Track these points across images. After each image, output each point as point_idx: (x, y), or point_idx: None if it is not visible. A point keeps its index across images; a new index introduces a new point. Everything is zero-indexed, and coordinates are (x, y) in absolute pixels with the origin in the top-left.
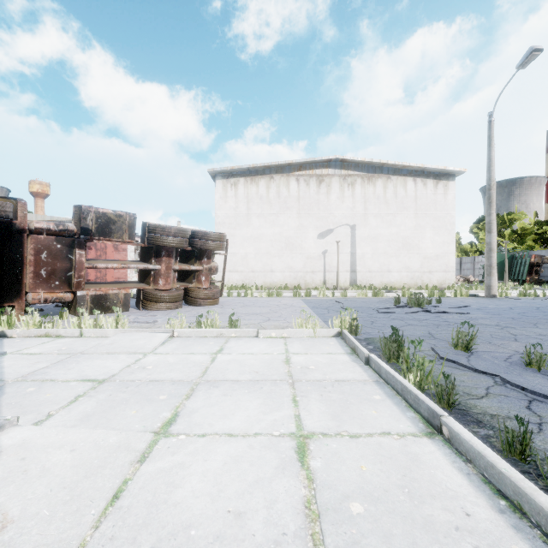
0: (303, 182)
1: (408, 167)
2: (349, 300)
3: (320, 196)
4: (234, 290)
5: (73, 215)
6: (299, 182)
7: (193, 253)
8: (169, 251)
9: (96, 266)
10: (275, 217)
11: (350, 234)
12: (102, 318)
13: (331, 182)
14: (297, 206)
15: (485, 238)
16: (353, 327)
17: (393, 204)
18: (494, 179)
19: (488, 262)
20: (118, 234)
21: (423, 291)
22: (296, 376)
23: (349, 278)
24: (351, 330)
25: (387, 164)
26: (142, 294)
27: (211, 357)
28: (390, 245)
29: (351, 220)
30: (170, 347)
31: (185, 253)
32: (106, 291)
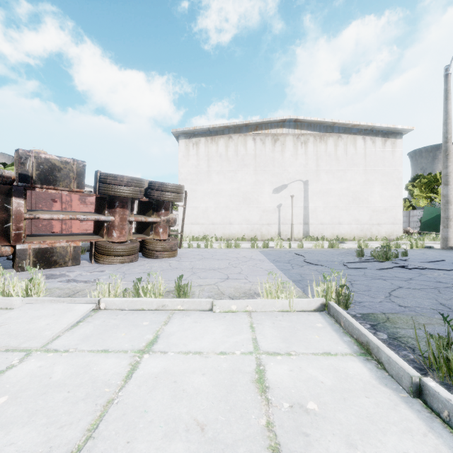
0: (259, 141)
1: (358, 126)
2: (307, 251)
3: (275, 154)
4: (195, 241)
5: (14, 161)
6: (255, 141)
7: (150, 205)
8: (124, 201)
9: (38, 217)
10: (233, 174)
11: (303, 189)
12: (16, 280)
13: (285, 141)
14: (254, 164)
15: (442, 190)
16: (340, 296)
17: (343, 161)
18: (451, 132)
19: (445, 214)
20: (65, 182)
21: (374, 242)
22: (289, 451)
23: (302, 230)
24: (339, 300)
25: (338, 124)
26: (95, 247)
27: (131, 364)
28: (340, 199)
29: (304, 176)
30: (81, 332)
31: (143, 205)
32: (52, 244)
